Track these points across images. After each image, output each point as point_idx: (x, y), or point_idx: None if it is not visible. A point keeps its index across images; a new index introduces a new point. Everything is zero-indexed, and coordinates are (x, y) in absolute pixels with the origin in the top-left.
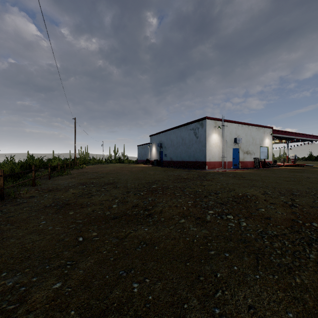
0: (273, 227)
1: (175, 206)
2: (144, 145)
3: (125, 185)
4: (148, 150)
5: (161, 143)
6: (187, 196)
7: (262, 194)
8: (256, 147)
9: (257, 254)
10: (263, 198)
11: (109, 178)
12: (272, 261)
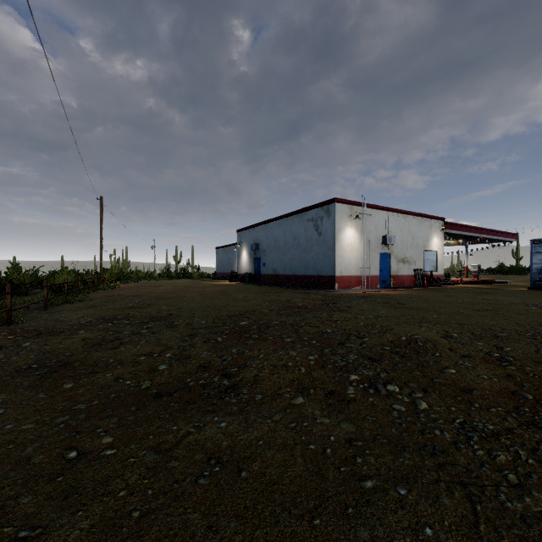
0: (482, 413)
1: (283, 366)
2: (227, 248)
3: (189, 321)
4: (234, 256)
5: (258, 244)
6: (305, 343)
7: (442, 337)
8: (418, 251)
9: (468, 487)
10: (445, 344)
11: (160, 307)
12: (504, 505)
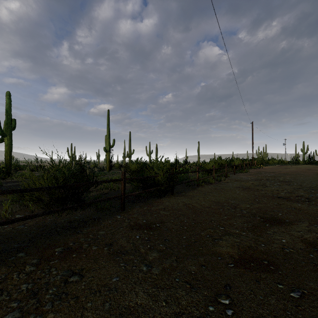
0: None
1: None
2: None
3: (299, 184)
4: None
5: None
6: None
7: None
8: None
9: None
10: None
11: (285, 178)
12: None
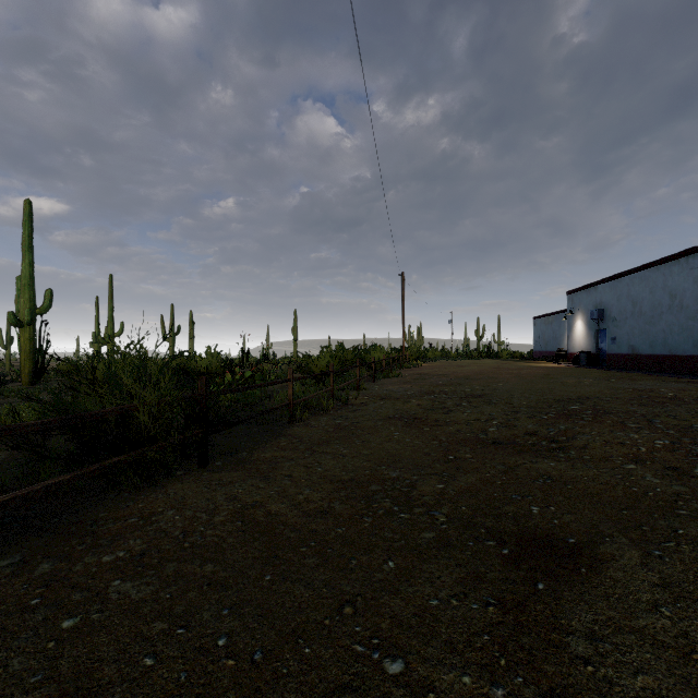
0: None
1: (618, 443)
2: (551, 317)
3: (508, 401)
4: (562, 329)
5: (601, 310)
6: (656, 431)
7: None
8: None
9: None
10: None
11: (472, 387)
12: None
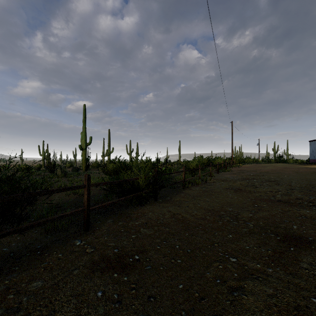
0: None
1: None
2: None
3: (288, 184)
4: None
5: None
6: None
7: None
8: None
9: None
10: None
11: (269, 177)
12: None
